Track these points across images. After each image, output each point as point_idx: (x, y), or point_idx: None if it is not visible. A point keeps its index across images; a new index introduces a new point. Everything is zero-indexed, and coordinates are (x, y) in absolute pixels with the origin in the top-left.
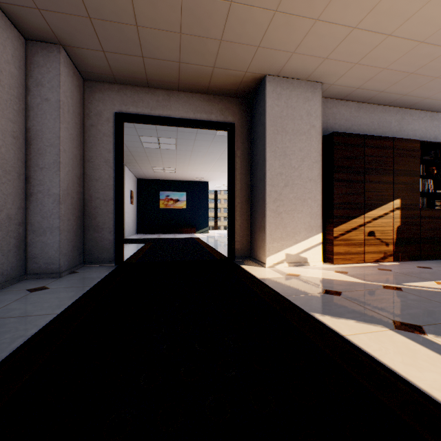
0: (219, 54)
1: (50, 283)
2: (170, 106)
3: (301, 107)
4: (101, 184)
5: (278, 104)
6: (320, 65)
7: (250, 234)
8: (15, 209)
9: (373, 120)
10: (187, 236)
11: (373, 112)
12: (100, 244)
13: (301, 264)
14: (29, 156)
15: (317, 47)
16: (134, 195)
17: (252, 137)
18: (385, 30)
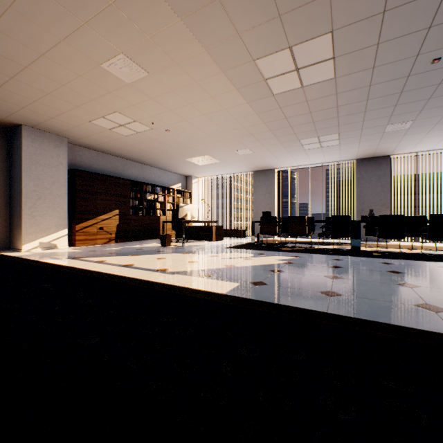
0: None
1: None
2: None
3: (52, 150)
4: None
5: (34, 145)
6: (64, 132)
7: (10, 231)
8: None
9: (108, 163)
10: None
11: (108, 158)
12: None
13: (52, 248)
14: None
15: (58, 125)
16: None
17: (12, 160)
18: (94, 132)
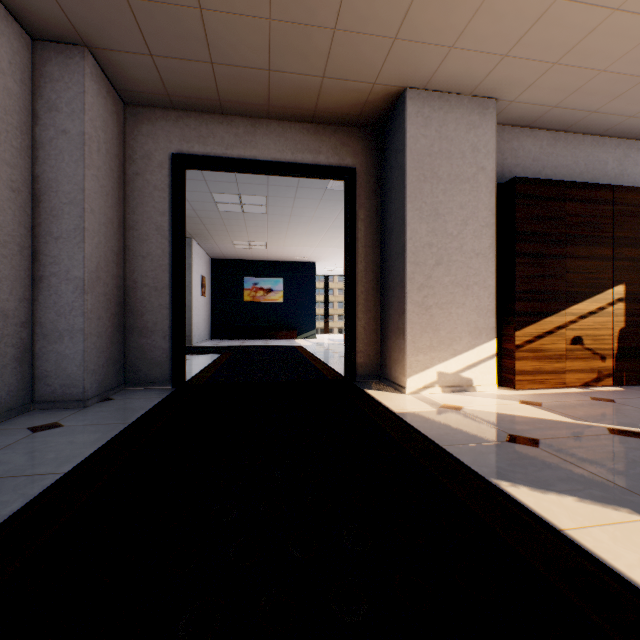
0: (331, 54)
1: (67, 417)
2: (256, 142)
3: (462, 138)
4: (151, 263)
5: (426, 134)
6: (495, 68)
7: (380, 341)
8: (15, 301)
9: (578, 160)
10: (283, 342)
11: (577, 147)
12: (149, 356)
13: (462, 388)
14: (38, 220)
15: (491, 35)
16: (207, 282)
17: (383, 189)
18: (610, 0)
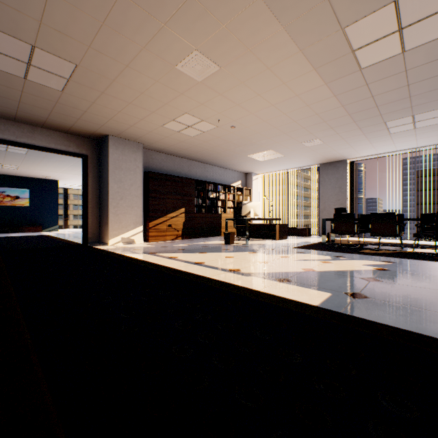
0: (77, 122)
1: None
2: (35, 137)
3: (131, 155)
4: None
5: (117, 152)
6: (140, 138)
7: (100, 227)
8: None
9: (175, 165)
10: (33, 234)
11: (175, 160)
12: None
13: (131, 243)
14: None
15: (135, 132)
16: None
17: (101, 166)
18: (165, 135)
